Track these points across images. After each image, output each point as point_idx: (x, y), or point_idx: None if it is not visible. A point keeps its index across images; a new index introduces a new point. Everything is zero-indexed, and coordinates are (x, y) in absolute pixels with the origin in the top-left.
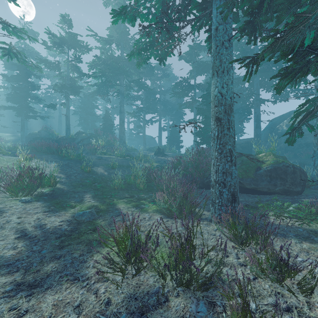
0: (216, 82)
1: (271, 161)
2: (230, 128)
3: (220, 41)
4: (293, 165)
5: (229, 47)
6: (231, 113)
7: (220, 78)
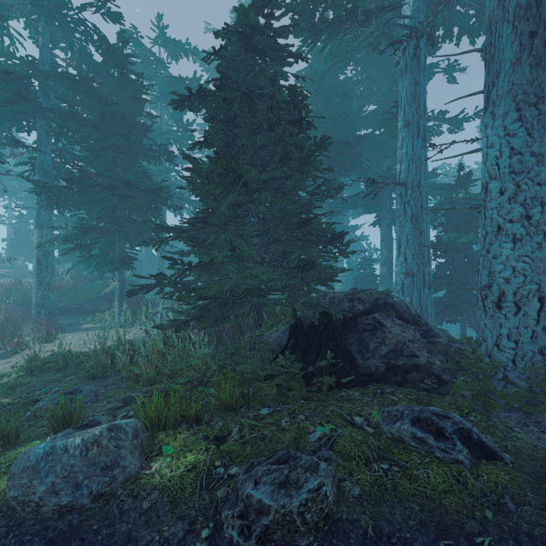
0: (37, 233)
1: (113, 286)
2: (49, 267)
3: (41, 205)
4: (129, 289)
5: (48, 210)
6: (50, 256)
7: (40, 231)
